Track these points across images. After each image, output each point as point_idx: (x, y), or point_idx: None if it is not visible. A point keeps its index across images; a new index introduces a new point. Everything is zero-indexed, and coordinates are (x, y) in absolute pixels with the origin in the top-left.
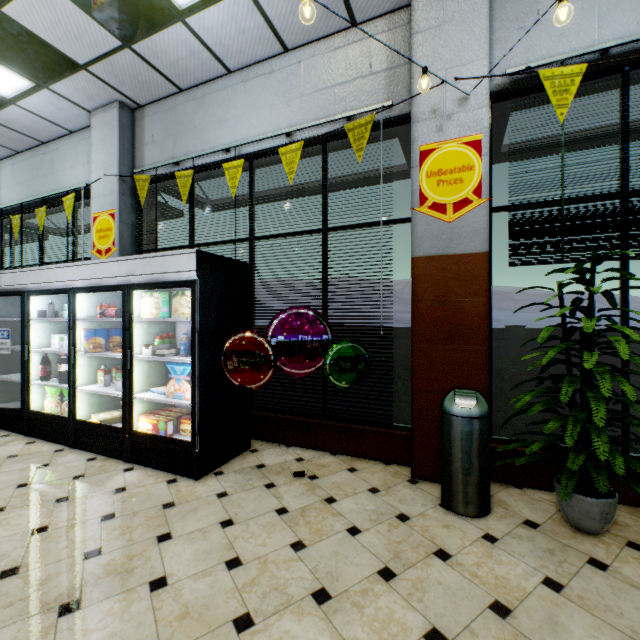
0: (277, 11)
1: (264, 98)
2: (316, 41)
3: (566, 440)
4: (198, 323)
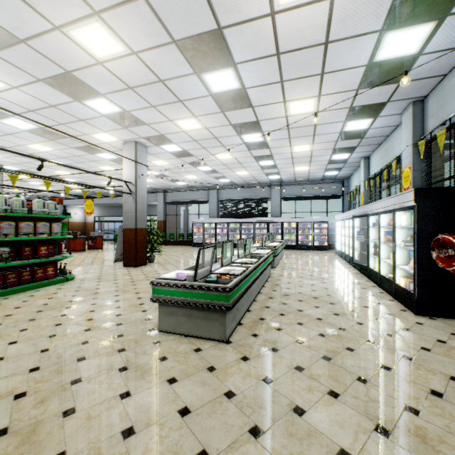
0: None
1: None
2: None
3: None
4: (416, 229)
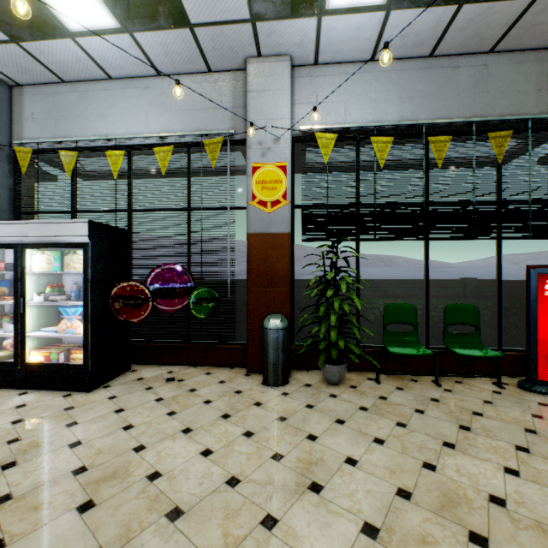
0: (153, 51)
1: (141, 105)
2: (183, 74)
3: (320, 335)
4: (90, 275)
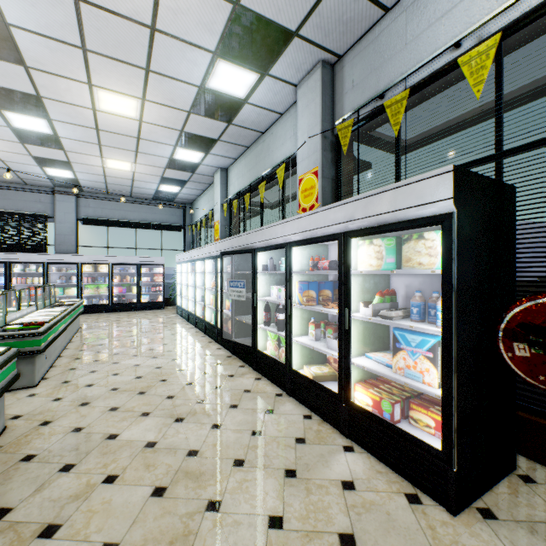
0: None
1: None
2: None
3: None
4: (455, 277)
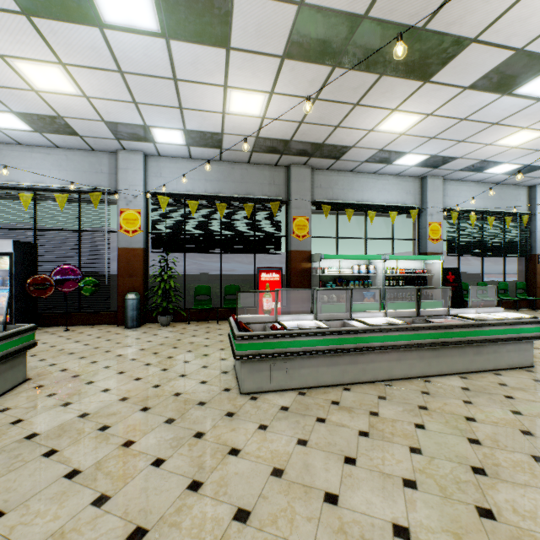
0: (55, 140)
1: (45, 164)
2: (75, 149)
3: (154, 300)
4: (14, 271)
